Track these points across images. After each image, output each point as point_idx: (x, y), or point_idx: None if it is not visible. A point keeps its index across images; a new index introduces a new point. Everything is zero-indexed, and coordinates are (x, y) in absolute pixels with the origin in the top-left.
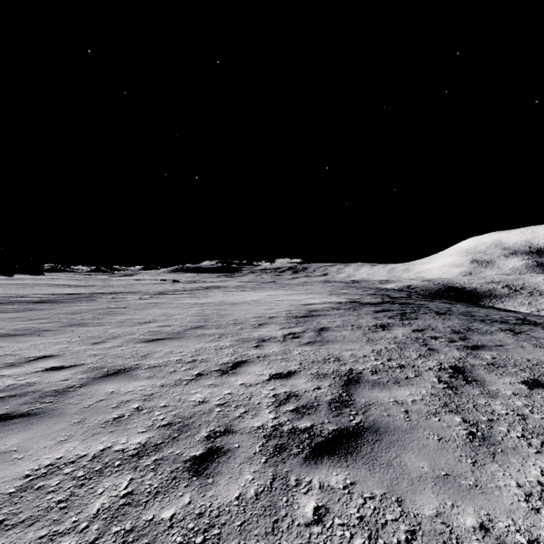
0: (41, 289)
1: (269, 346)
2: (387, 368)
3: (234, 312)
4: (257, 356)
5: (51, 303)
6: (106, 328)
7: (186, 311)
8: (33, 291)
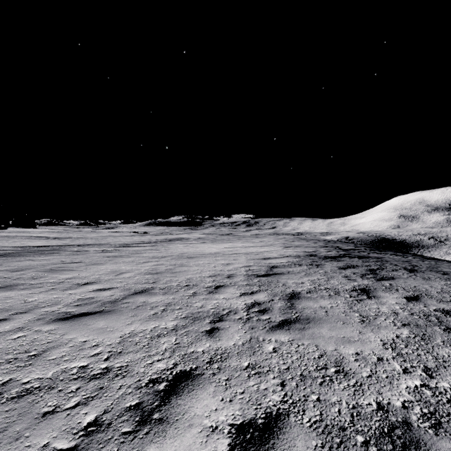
0: (15, 241)
1: (227, 330)
2: (446, 403)
3: (189, 268)
4: (210, 358)
5: (7, 257)
6: (32, 293)
7: (139, 267)
8: (5, 243)
